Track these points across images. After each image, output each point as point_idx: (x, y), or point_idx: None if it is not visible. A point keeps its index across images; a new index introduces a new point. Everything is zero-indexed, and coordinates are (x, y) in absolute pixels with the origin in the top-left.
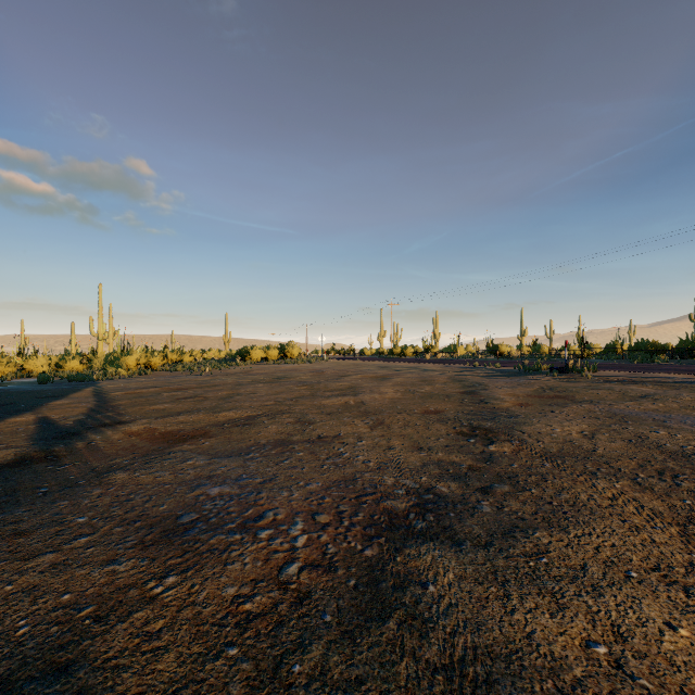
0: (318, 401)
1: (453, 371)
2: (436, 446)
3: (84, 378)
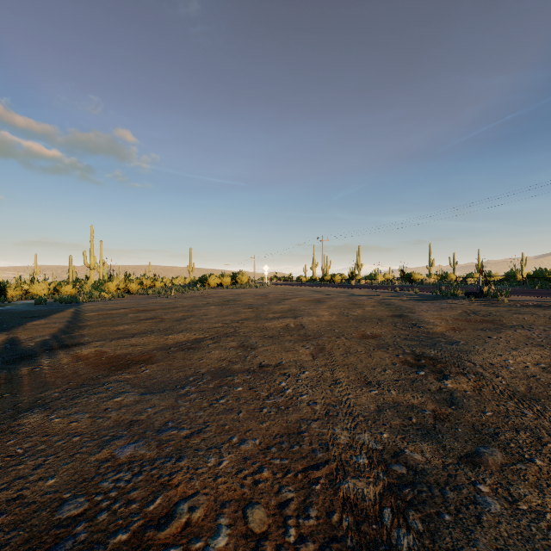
0: (261, 323)
1: (378, 296)
2: (385, 381)
3: (71, 300)
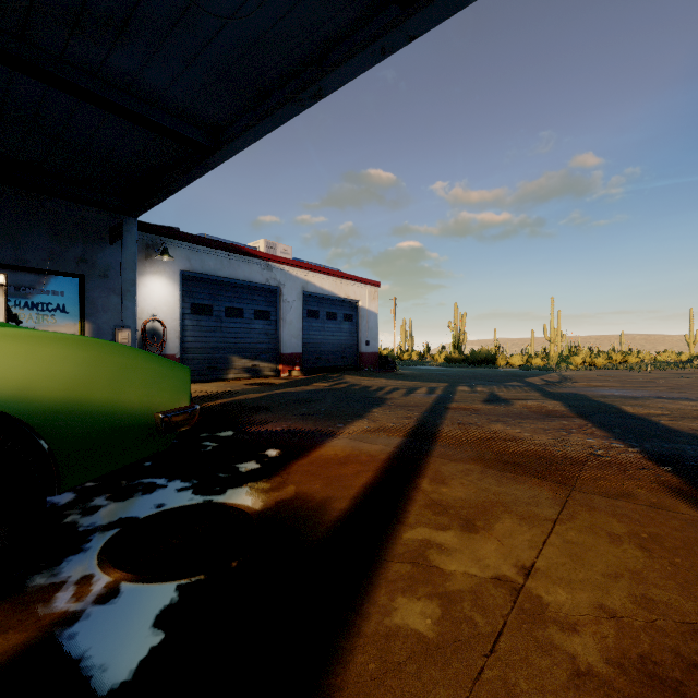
0: None
1: None
2: None
3: (547, 369)
